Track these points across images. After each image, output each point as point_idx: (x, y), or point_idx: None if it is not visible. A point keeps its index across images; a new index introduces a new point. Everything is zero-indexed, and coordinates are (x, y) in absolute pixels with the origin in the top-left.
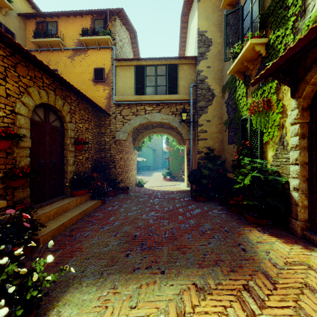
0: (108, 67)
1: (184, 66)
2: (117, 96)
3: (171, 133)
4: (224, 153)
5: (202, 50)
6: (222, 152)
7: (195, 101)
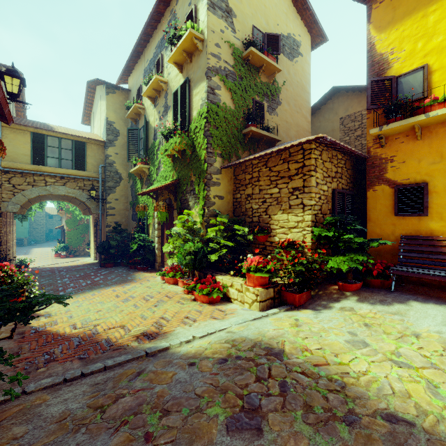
0: None
1: (92, 145)
2: (4, 161)
3: (74, 201)
4: (130, 227)
5: (111, 138)
6: (128, 226)
7: (104, 180)
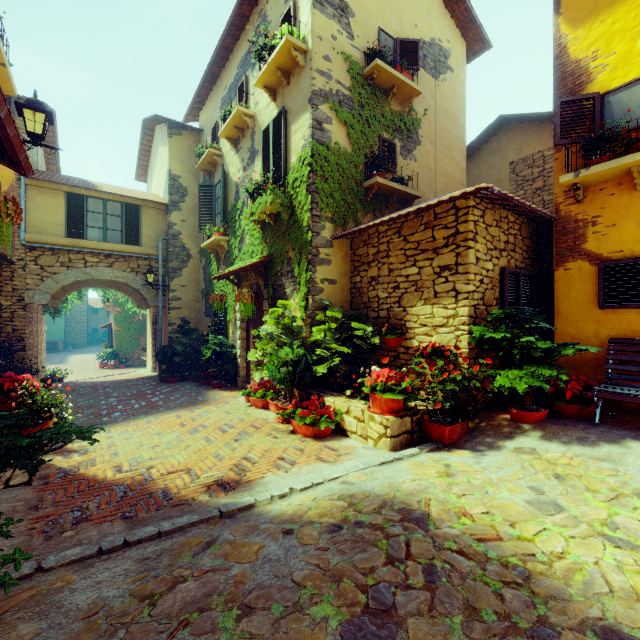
0: (9, 182)
1: (149, 210)
2: (29, 234)
3: (124, 289)
4: (202, 326)
5: (176, 199)
6: (200, 324)
7: (166, 258)
